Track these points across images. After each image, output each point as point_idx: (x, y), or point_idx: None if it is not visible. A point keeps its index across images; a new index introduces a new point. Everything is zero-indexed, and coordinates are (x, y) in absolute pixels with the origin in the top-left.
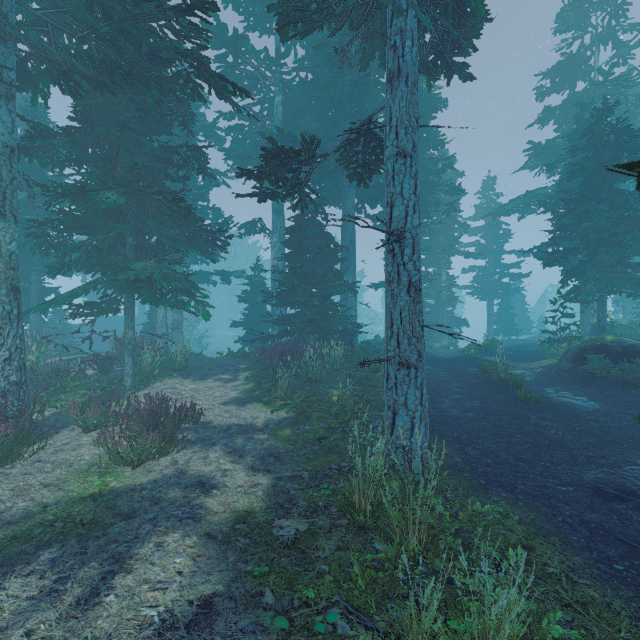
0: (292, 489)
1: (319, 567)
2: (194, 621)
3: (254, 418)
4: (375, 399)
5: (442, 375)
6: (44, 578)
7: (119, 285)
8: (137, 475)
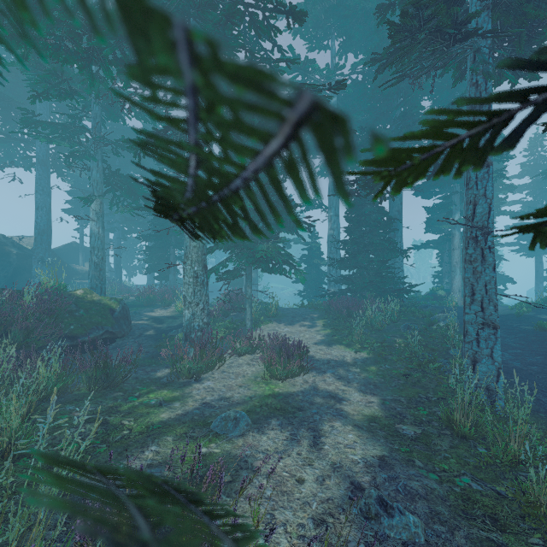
0: (397, 407)
1: (443, 453)
2: (381, 465)
3: (343, 356)
4: (438, 348)
5: None
6: (283, 432)
7: (246, 259)
8: (288, 386)
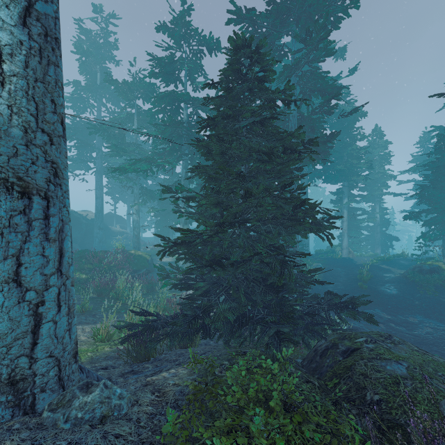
0: None
1: None
2: None
3: None
4: None
5: (341, 273)
6: None
7: None
8: None
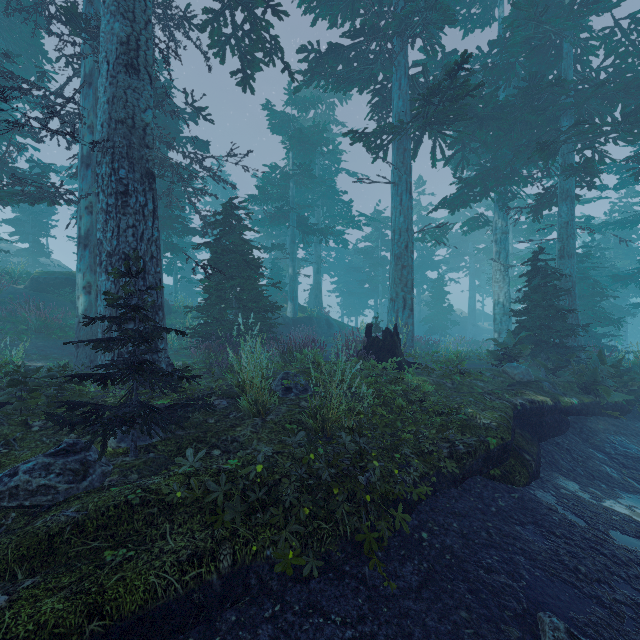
0: None
1: None
2: None
3: None
4: None
5: None
6: None
7: None
8: None
